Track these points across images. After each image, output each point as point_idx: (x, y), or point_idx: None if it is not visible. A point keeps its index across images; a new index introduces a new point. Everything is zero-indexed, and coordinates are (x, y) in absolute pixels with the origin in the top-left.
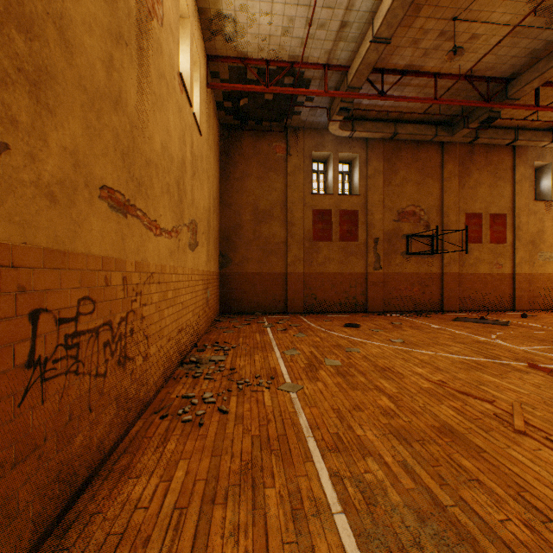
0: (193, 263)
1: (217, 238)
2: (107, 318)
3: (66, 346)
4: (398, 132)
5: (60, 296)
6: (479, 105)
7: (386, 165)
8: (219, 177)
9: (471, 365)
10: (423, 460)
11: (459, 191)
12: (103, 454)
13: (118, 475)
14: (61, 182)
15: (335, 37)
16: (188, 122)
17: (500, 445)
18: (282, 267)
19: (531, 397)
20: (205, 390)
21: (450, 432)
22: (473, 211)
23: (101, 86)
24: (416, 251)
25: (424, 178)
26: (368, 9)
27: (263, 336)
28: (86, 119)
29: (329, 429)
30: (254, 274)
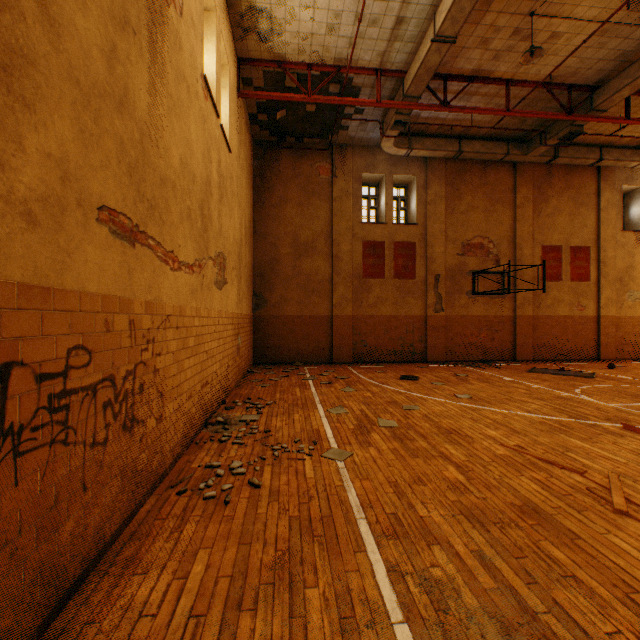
0: (221, 303)
1: (250, 274)
2: (108, 372)
3: (50, 410)
4: (463, 150)
5: (41, 345)
6: (560, 118)
7: (449, 189)
8: (253, 203)
9: (553, 426)
10: (504, 549)
11: (534, 220)
12: (102, 542)
13: (121, 570)
14: (43, 199)
15: (390, 36)
16: (215, 135)
17: (598, 529)
18: (327, 309)
19: (630, 467)
20: (233, 457)
21: (535, 512)
22: (550, 243)
23: (100, 81)
24: (484, 290)
25: (493, 204)
26: (429, 2)
27: (305, 391)
28: (79, 121)
29: (385, 509)
30: (294, 317)
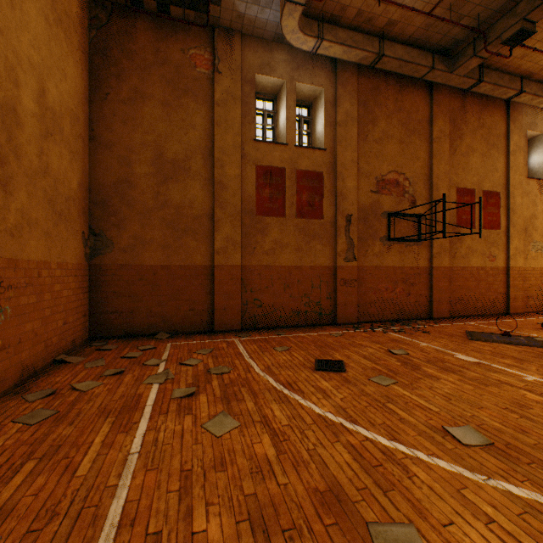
0: None
1: (74, 197)
2: None
3: None
4: (384, 53)
5: None
6: None
7: (362, 110)
8: (89, 93)
9: None
10: None
11: (450, 157)
12: None
13: None
14: None
15: None
16: None
17: None
18: (207, 256)
19: None
20: None
21: None
22: (465, 185)
23: None
24: (400, 235)
25: (409, 135)
26: None
27: (115, 441)
28: None
29: None
30: (156, 267)
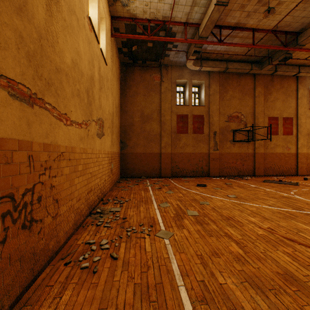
0: (101, 146)
1: (118, 131)
2: (7, 191)
3: None
4: (229, 67)
5: None
6: (280, 49)
7: (221, 88)
8: (120, 95)
9: (286, 214)
10: None
11: (264, 103)
12: None
13: None
14: None
15: (192, 3)
16: (96, 53)
17: None
18: (158, 149)
19: None
20: (103, 236)
21: (293, 280)
22: (272, 115)
23: None
24: (239, 139)
25: (243, 96)
26: None
27: (146, 193)
28: None
29: (196, 277)
30: (141, 153)
